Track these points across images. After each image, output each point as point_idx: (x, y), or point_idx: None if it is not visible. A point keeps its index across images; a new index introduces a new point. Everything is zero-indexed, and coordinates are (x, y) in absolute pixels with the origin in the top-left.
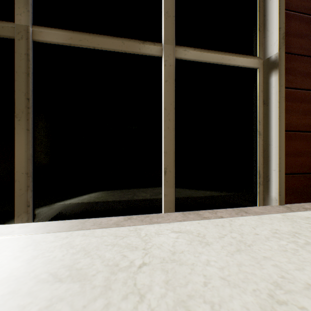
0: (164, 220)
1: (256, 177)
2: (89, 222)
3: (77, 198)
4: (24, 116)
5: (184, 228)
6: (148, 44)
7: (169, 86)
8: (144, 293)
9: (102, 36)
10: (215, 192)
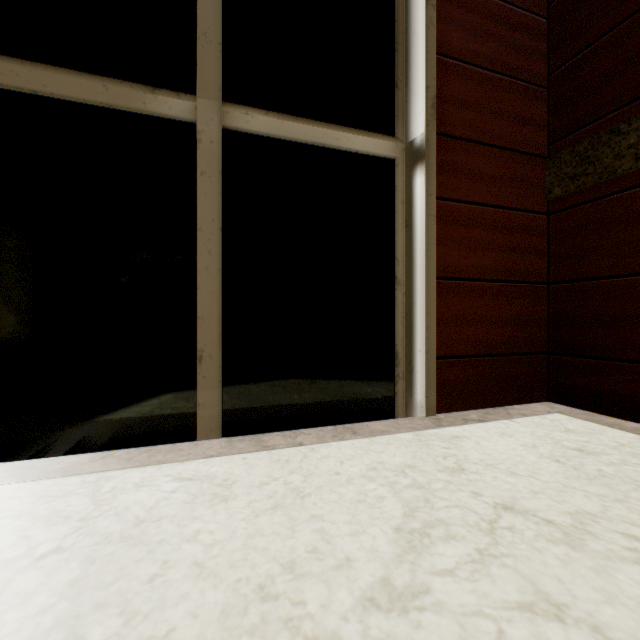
0: (179, 456)
1: (392, 364)
2: (2, 471)
3: None
4: None
5: (205, 471)
6: (166, 96)
7: (210, 183)
8: (5, 611)
9: (54, 68)
10: (311, 395)
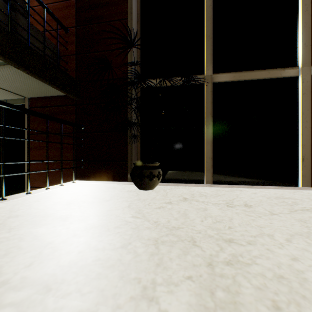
0: None
1: None
2: (256, 187)
3: (237, 174)
4: (209, 126)
5: None
6: (287, 70)
7: (306, 97)
8: None
9: (253, 71)
10: None
